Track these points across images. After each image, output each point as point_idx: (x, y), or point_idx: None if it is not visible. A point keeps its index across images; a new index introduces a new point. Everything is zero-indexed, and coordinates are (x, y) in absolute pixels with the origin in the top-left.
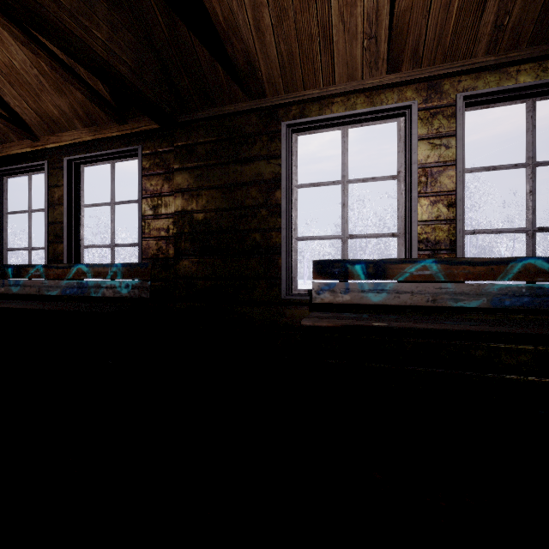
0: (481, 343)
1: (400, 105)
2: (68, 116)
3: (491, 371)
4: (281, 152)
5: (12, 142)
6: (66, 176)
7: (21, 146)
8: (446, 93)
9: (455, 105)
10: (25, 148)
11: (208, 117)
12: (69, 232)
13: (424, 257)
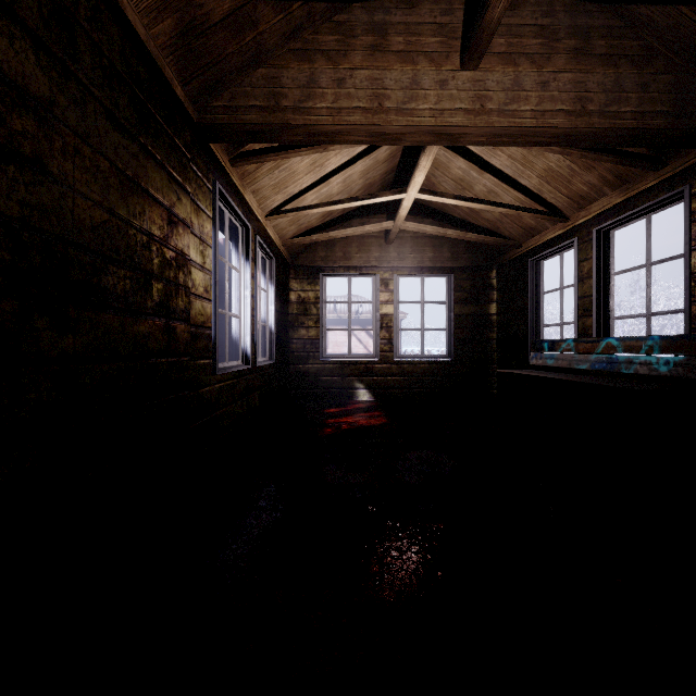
0: None
1: None
2: (596, 187)
3: None
4: None
5: (547, 230)
6: (594, 247)
7: (553, 231)
8: None
9: None
10: (557, 232)
11: None
12: (598, 305)
13: None
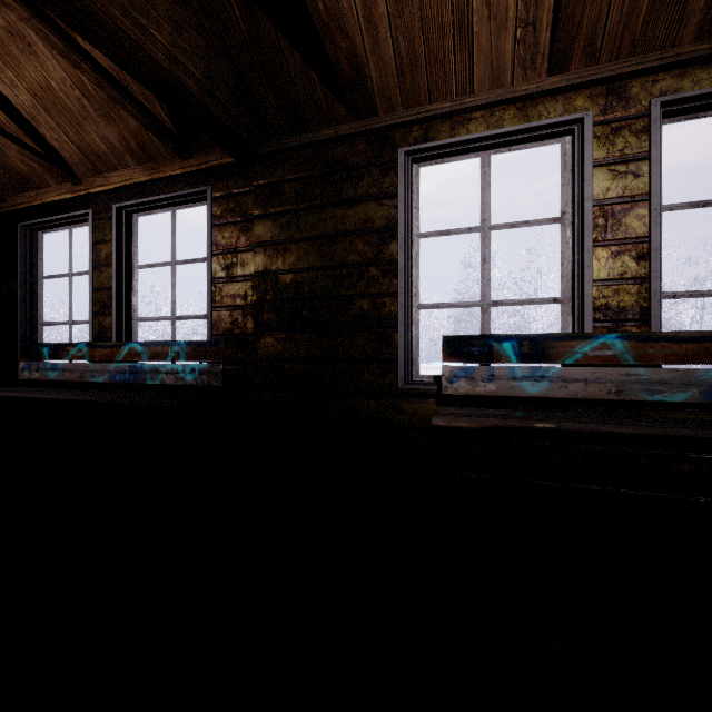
0: (688, 453)
1: (566, 118)
2: (117, 150)
3: (702, 494)
4: (398, 189)
5: (48, 187)
6: (115, 228)
7: (59, 191)
8: (635, 100)
9: (647, 115)
10: (64, 194)
11: (298, 145)
12: (119, 301)
13: (601, 331)
